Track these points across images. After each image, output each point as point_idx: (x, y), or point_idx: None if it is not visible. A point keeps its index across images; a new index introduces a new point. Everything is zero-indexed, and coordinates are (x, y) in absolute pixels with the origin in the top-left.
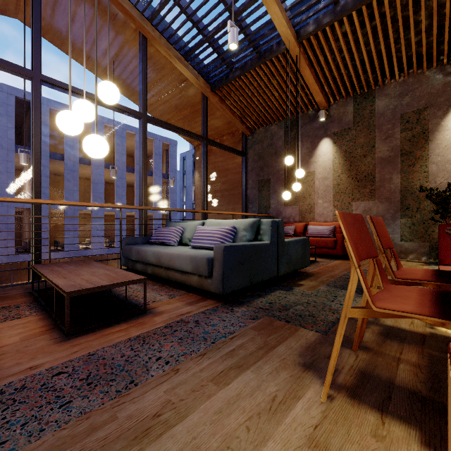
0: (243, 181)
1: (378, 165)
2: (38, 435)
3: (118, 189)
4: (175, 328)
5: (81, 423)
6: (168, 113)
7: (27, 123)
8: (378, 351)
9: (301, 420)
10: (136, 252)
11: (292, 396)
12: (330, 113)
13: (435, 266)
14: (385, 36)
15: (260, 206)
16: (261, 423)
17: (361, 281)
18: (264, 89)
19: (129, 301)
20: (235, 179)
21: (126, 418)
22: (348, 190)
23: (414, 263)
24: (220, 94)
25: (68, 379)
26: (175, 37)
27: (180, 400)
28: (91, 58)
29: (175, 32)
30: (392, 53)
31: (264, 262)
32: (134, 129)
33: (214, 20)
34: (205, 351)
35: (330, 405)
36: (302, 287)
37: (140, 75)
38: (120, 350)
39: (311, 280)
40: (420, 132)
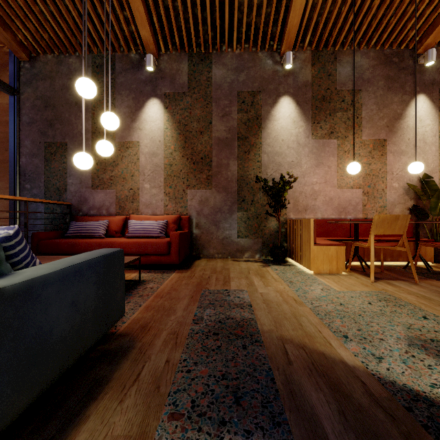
0: (11, 139)
1: (215, 146)
2: None
3: None
4: None
5: None
6: None
7: None
8: None
9: None
10: None
11: None
12: (161, 65)
13: (275, 267)
14: None
15: (48, 187)
16: None
17: None
18: None
19: None
20: None
21: None
22: (183, 174)
23: (254, 263)
24: None
25: None
26: None
27: None
28: None
29: None
30: (233, 8)
31: None
32: None
33: None
34: None
35: None
36: None
37: None
38: None
39: (121, 392)
40: (254, 116)
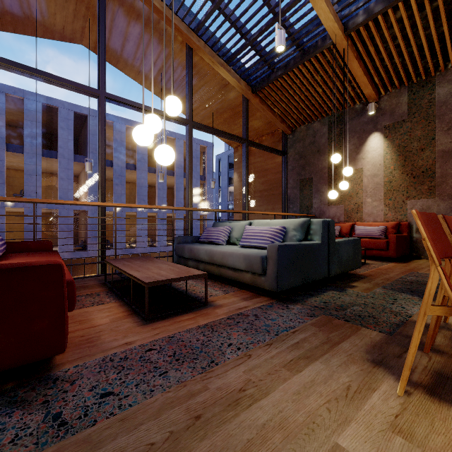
0: (283, 181)
1: (438, 159)
2: (150, 394)
3: (159, 192)
4: (237, 319)
5: (181, 389)
6: (209, 118)
7: (83, 135)
8: None
9: (380, 408)
10: (188, 250)
11: (367, 387)
12: (381, 105)
13: None
14: (448, 17)
15: (301, 206)
16: (340, 406)
17: (442, 279)
18: (307, 87)
19: (189, 295)
20: (275, 179)
21: (216, 389)
22: (402, 187)
23: None
24: (261, 95)
25: (159, 355)
26: (217, 44)
27: (259, 380)
28: (141, 72)
29: (219, 40)
30: None
31: (315, 262)
32: (173, 134)
33: (257, 24)
34: (271, 341)
35: (408, 399)
36: (356, 288)
37: (186, 84)
38: (194, 335)
39: (364, 282)
40: None
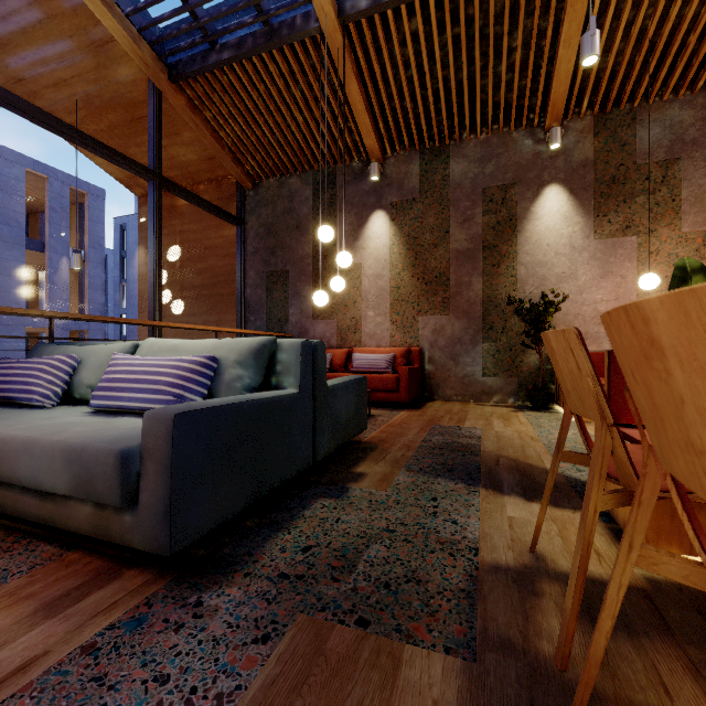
0: (238, 271)
1: (453, 261)
2: None
3: None
4: None
5: None
6: (69, 112)
7: None
8: (622, 700)
9: None
10: None
11: None
12: (387, 170)
13: (530, 413)
14: (468, 60)
15: (270, 319)
16: None
17: None
18: (279, 103)
19: None
20: (223, 267)
21: None
22: (412, 297)
23: (503, 408)
24: (189, 91)
25: None
26: None
27: None
28: None
29: None
30: (474, 92)
31: (287, 438)
32: None
33: None
34: None
35: None
36: (365, 481)
37: None
38: None
39: (376, 461)
40: (506, 217)
